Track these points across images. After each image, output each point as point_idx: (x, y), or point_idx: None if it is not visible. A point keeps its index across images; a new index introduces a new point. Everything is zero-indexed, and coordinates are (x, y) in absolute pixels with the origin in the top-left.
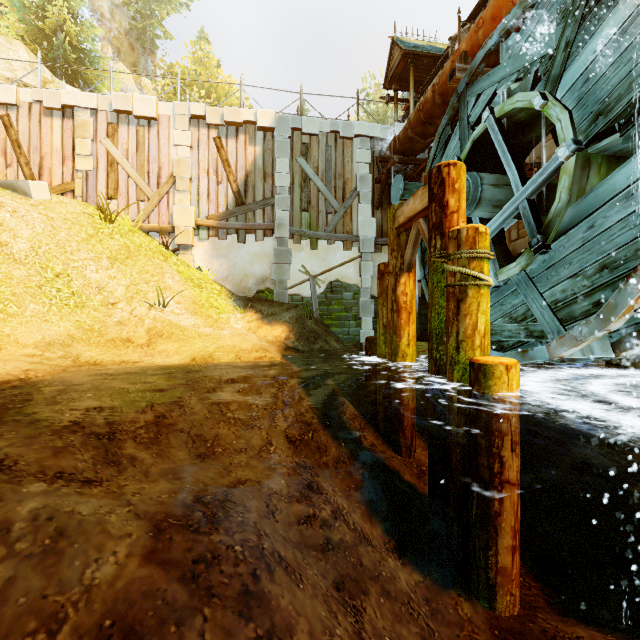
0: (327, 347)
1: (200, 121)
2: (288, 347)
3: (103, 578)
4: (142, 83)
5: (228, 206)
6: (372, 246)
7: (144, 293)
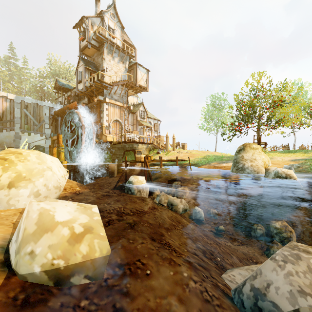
0: None
1: None
2: None
3: None
4: None
5: None
6: (49, 136)
7: None
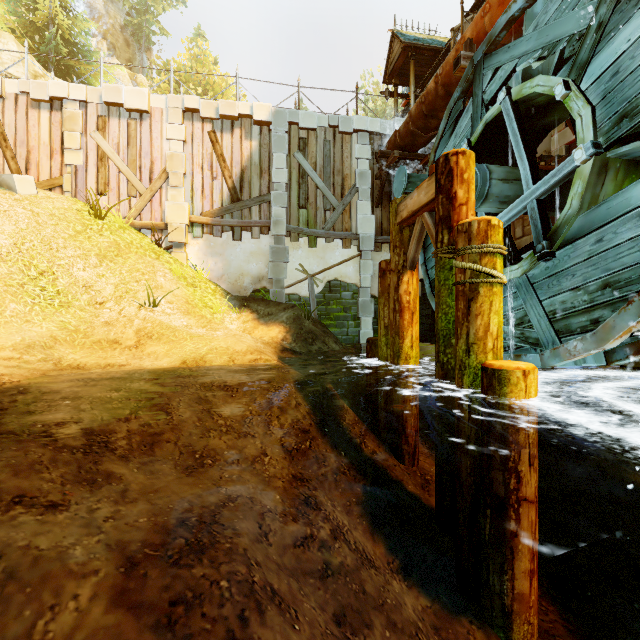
0: (325, 348)
1: (194, 114)
2: (285, 349)
3: (59, 630)
4: (137, 80)
5: (223, 202)
6: (372, 244)
7: (134, 292)
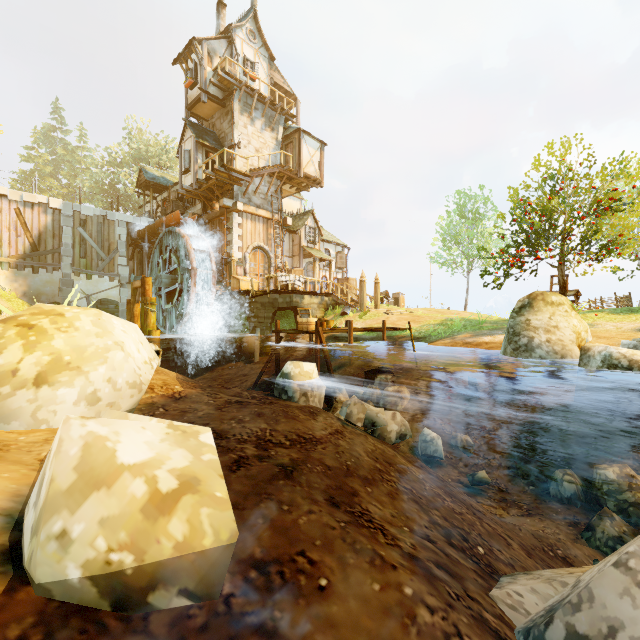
0: None
1: (3, 196)
2: None
3: None
4: None
5: (26, 251)
6: (127, 281)
7: None
